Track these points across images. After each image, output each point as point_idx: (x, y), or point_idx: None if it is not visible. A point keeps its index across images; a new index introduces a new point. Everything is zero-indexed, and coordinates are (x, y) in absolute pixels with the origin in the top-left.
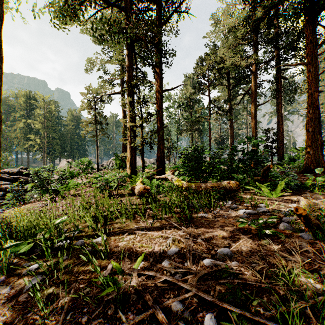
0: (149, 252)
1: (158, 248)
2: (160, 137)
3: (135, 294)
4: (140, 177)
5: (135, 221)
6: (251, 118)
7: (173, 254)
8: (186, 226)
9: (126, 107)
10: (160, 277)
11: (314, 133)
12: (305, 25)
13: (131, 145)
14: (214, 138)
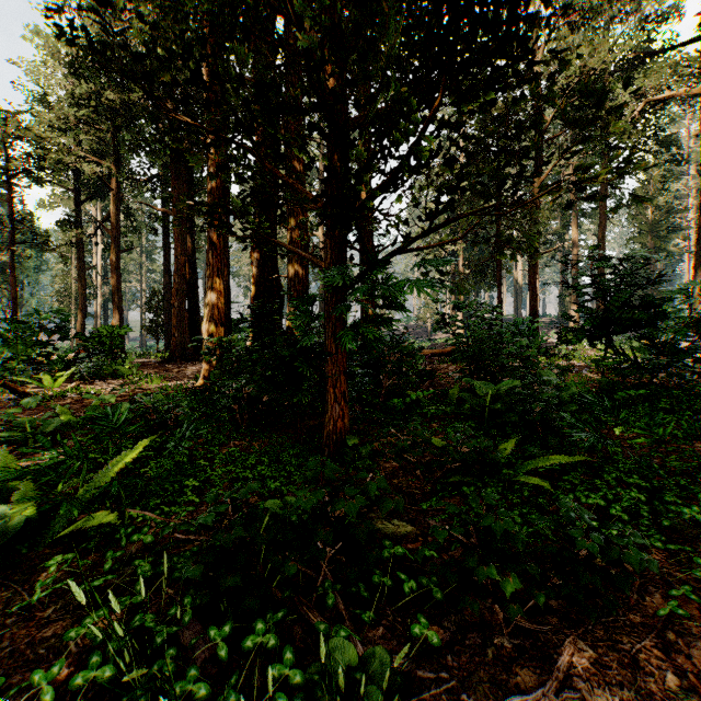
0: None
1: None
2: None
3: None
4: None
5: None
6: (111, 270)
7: None
8: None
9: None
10: None
11: (181, 309)
12: (172, 162)
13: None
14: (53, 292)
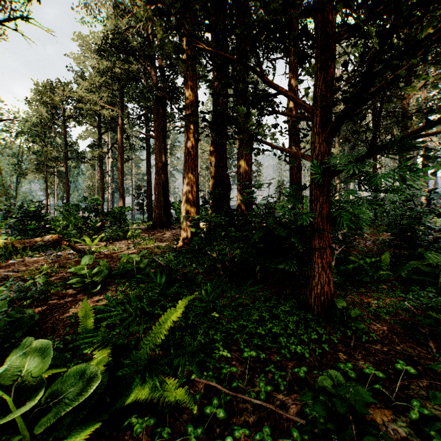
0: None
1: None
2: None
3: None
4: None
5: None
6: (118, 173)
7: None
8: None
9: None
10: None
11: (159, 196)
12: (154, 105)
13: None
14: (85, 187)
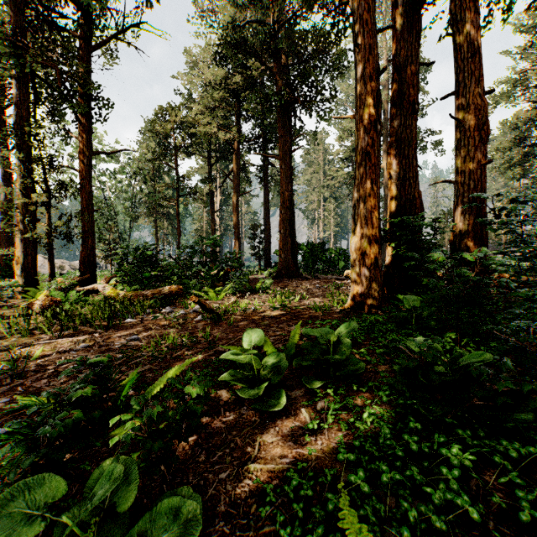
0: (53, 352)
1: (65, 348)
2: (87, 225)
3: (34, 372)
4: (46, 289)
5: (35, 337)
6: (233, 209)
7: (81, 349)
8: (105, 331)
9: (14, 168)
10: (61, 356)
11: (285, 235)
12: (278, 116)
13: (27, 237)
14: (194, 230)
